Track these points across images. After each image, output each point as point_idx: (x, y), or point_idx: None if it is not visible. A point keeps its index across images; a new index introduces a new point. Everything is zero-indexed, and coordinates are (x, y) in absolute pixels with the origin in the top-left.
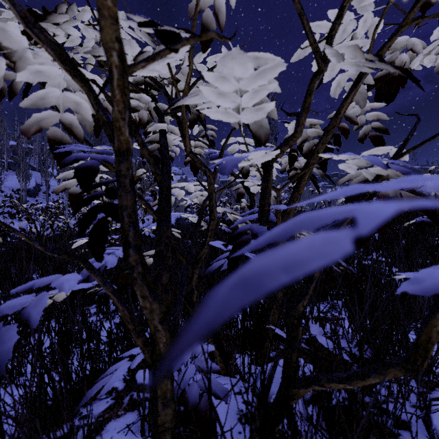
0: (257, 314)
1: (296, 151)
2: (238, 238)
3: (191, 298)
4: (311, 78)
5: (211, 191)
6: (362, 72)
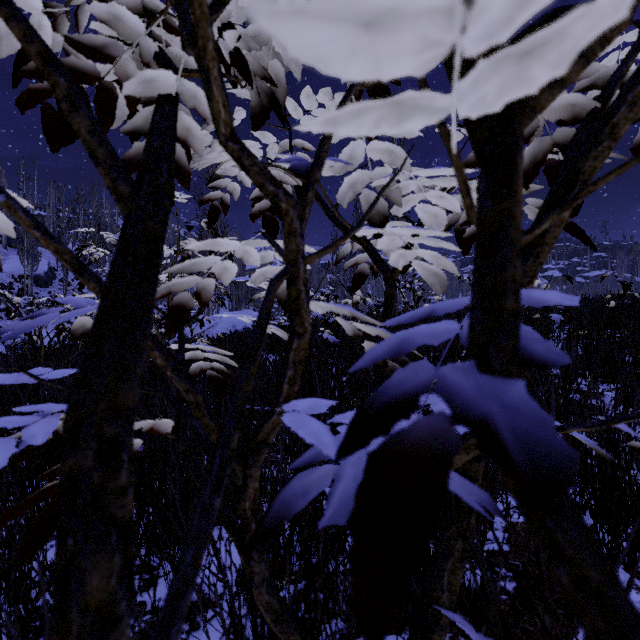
0: None
1: None
2: (389, 424)
3: (243, 539)
4: None
5: (293, 256)
6: None
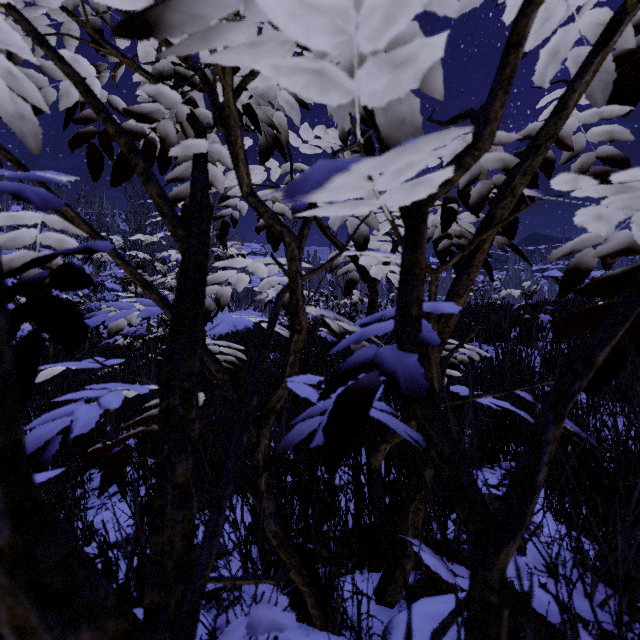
0: (384, 506)
1: (456, 201)
2: (348, 379)
3: (257, 483)
4: (521, 6)
5: (294, 274)
6: (623, 8)
